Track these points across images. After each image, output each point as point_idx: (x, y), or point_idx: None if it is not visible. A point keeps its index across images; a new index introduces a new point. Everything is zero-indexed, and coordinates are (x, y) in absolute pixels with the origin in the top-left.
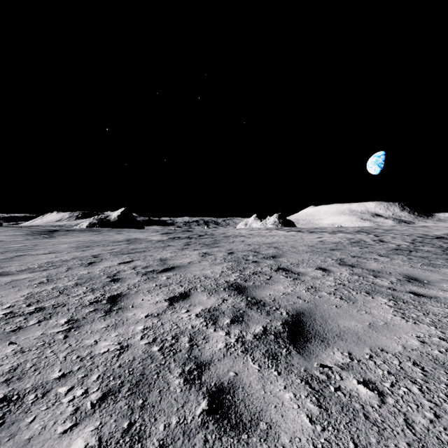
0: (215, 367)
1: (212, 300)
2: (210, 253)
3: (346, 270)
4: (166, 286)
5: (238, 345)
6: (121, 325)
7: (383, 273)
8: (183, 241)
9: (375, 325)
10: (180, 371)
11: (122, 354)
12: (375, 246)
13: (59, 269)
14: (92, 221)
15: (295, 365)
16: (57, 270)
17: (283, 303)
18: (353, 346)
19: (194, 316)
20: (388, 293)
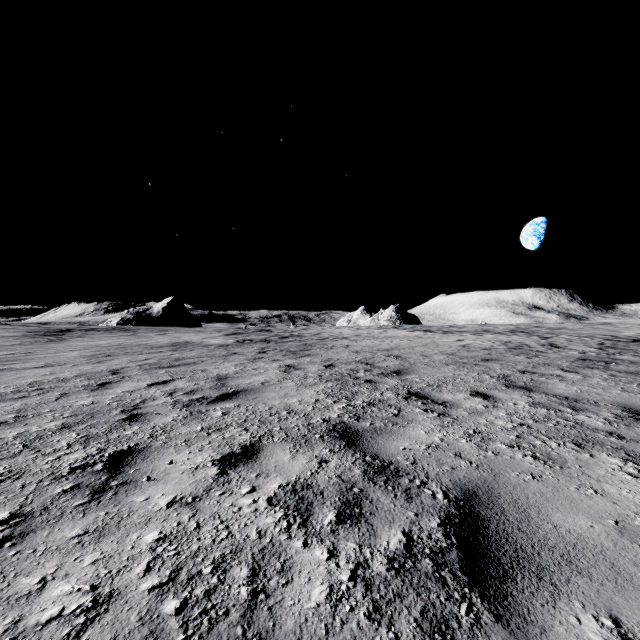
0: None
1: (300, 462)
2: (297, 365)
3: (522, 397)
4: (219, 431)
5: (357, 592)
6: (113, 530)
7: (585, 402)
8: (257, 347)
9: (630, 528)
10: None
11: (88, 627)
12: (549, 354)
13: (46, 396)
14: (125, 316)
15: None
16: (42, 398)
17: (433, 469)
18: (612, 595)
19: (264, 502)
20: (615, 445)
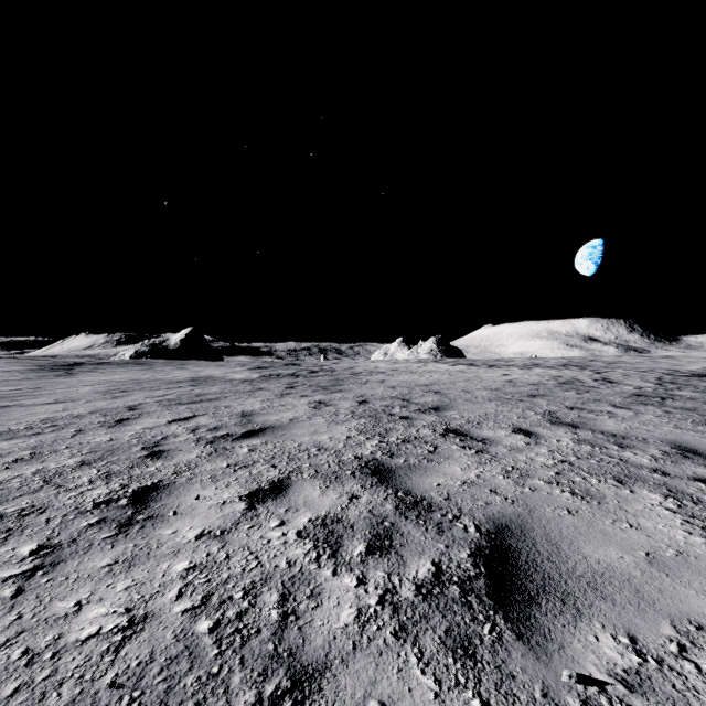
0: (336, 683)
1: (330, 498)
2: (328, 401)
3: (566, 434)
4: (246, 467)
5: (384, 614)
6: (143, 560)
7: (633, 439)
8: (284, 382)
9: (660, 558)
10: (253, 698)
11: (126, 643)
12: (601, 390)
13: (61, 433)
14: (139, 349)
15: (519, 675)
16: (57, 435)
17: (466, 504)
18: (632, 617)
19: (293, 535)
20: (658, 481)
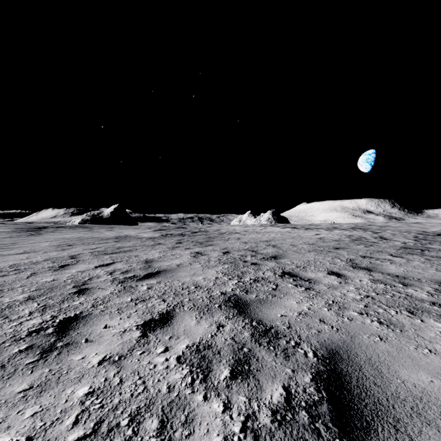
0: None
1: (203, 327)
2: (203, 252)
3: (365, 275)
4: (143, 301)
5: None
6: (52, 386)
7: (411, 279)
8: (175, 239)
9: None
10: None
11: None
12: (380, 244)
13: (20, 275)
14: (84, 217)
15: None
16: (17, 276)
17: (304, 332)
18: None
19: (174, 360)
20: (438, 312)
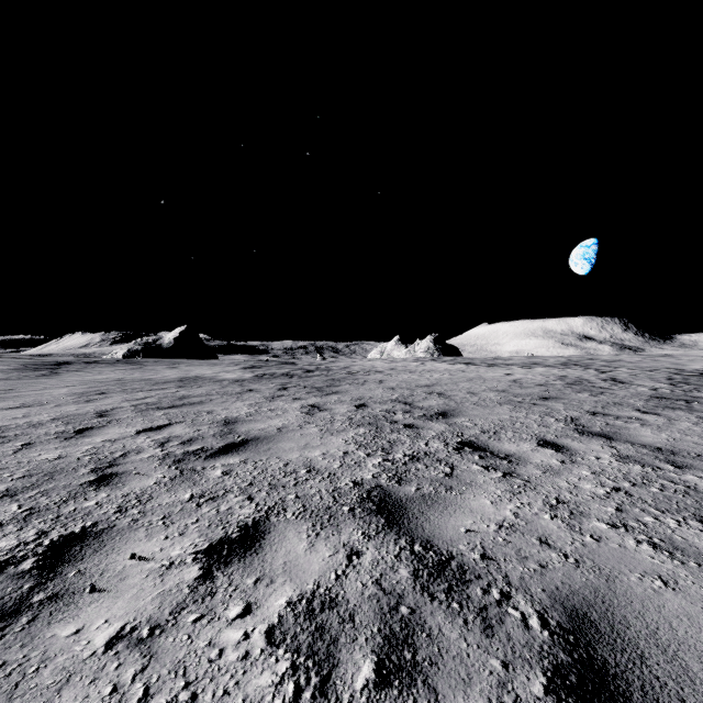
0: None
1: (320, 556)
2: (322, 405)
3: (603, 448)
4: (213, 500)
5: None
6: None
7: (685, 455)
8: (277, 382)
9: None
10: None
11: None
12: (616, 391)
13: (3, 448)
14: (132, 347)
15: None
16: None
17: (513, 567)
18: None
19: (261, 637)
20: None
